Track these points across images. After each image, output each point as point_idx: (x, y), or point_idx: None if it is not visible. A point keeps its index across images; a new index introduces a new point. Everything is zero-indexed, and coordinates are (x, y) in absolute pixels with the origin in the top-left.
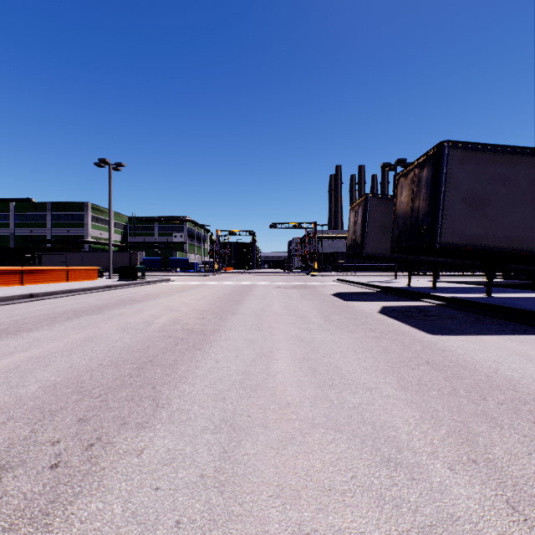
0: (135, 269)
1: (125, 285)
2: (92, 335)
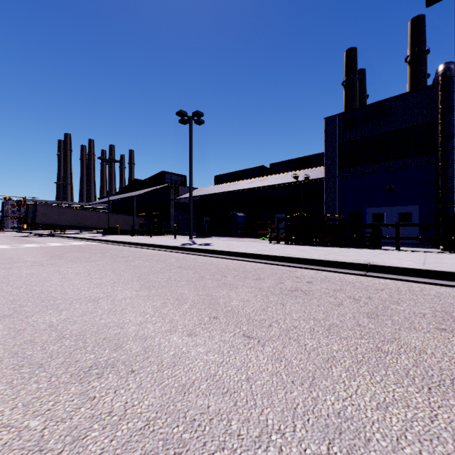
0: None
1: None
2: None
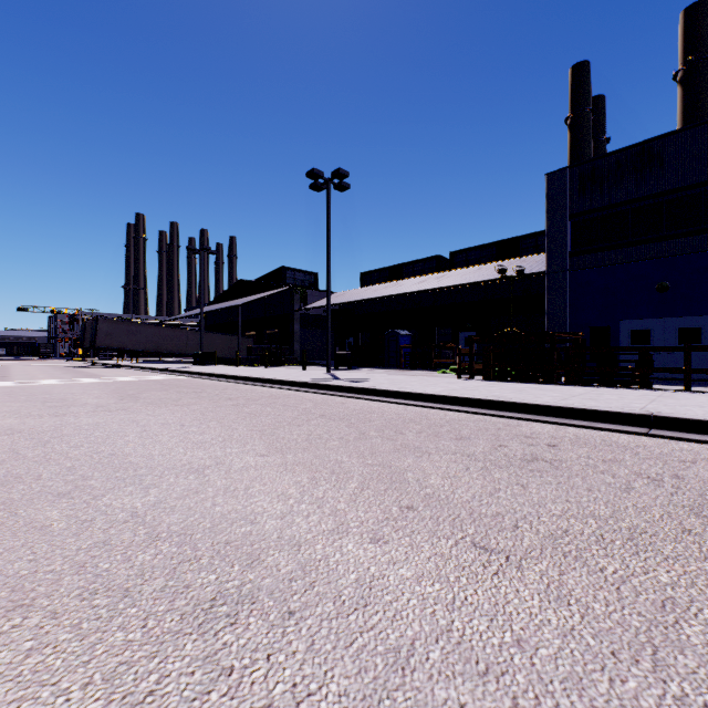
0: None
1: None
2: None
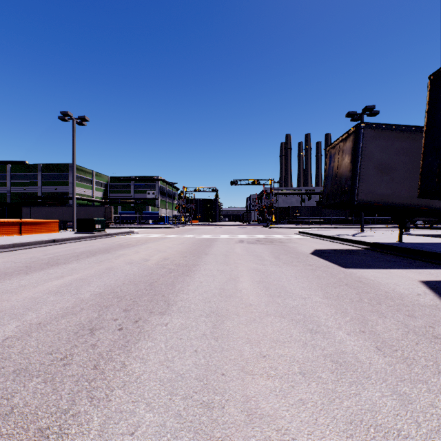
0: (92, 222)
1: (77, 239)
2: None
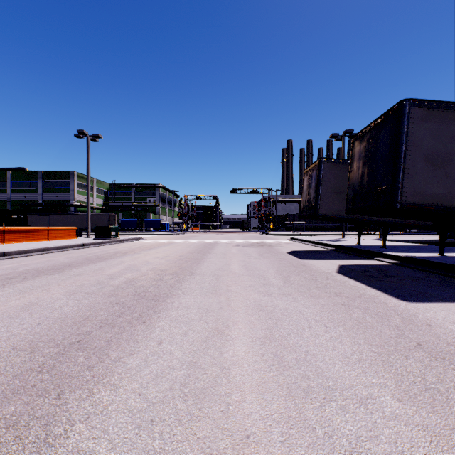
0: (109, 229)
1: (99, 243)
2: (33, 301)
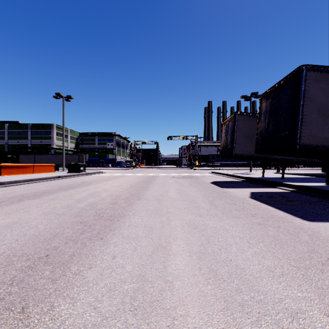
0: (78, 165)
1: (71, 176)
2: (15, 220)
